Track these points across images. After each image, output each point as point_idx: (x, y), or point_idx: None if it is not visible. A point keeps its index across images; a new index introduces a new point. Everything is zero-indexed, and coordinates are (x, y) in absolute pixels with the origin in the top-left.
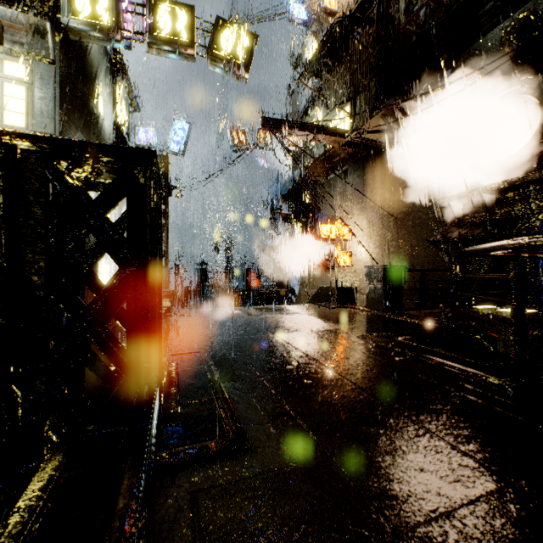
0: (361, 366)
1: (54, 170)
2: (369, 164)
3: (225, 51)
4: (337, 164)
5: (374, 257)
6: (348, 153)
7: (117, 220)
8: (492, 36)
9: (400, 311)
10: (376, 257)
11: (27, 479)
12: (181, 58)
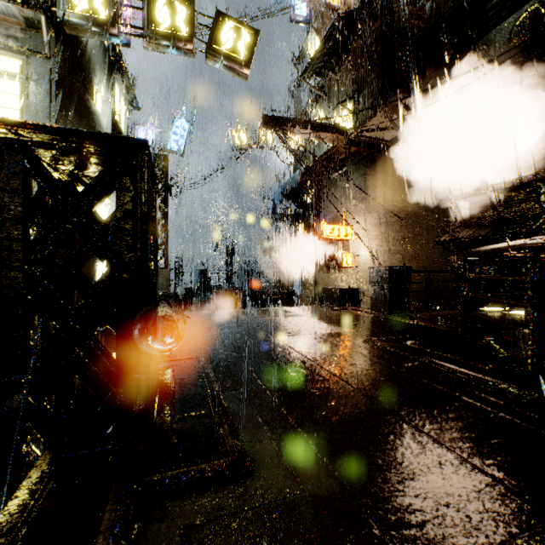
0: (369, 373)
1: (34, 161)
2: (372, 163)
3: (225, 46)
4: (339, 163)
5: (378, 258)
6: (351, 152)
7: (108, 217)
8: (500, 31)
9: (405, 314)
10: (379, 258)
11: (3, 504)
12: (181, 54)
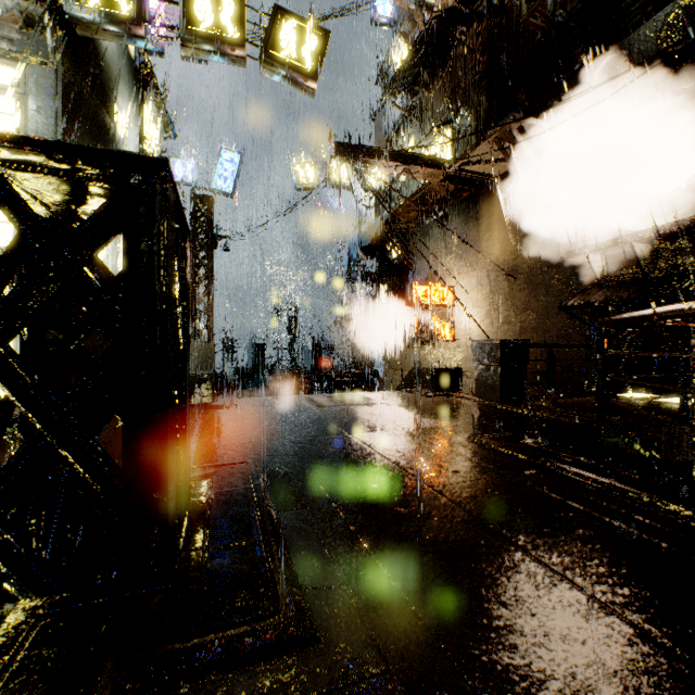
0: (478, 484)
1: (4, 188)
2: (477, 205)
3: (285, 52)
4: (434, 206)
5: (484, 329)
6: (449, 192)
7: (121, 272)
8: (646, 31)
9: (521, 401)
10: (486, 329)
11: None
12: (228, 62)
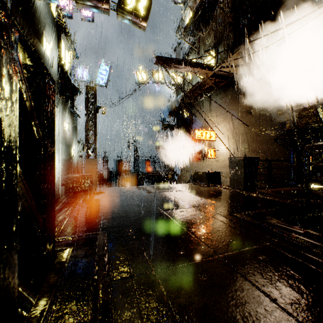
0: (250, 252)
1: None
2: (227, 89)
3: (130, 6)
4: (206, 90)
5: (231, 152)
6: (213, 83)
7: None
8: None
9: (255, 190)
10: (232, 152)
11: None
12: (99, 12)
